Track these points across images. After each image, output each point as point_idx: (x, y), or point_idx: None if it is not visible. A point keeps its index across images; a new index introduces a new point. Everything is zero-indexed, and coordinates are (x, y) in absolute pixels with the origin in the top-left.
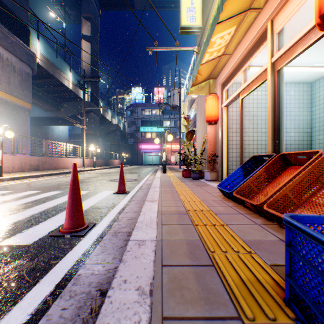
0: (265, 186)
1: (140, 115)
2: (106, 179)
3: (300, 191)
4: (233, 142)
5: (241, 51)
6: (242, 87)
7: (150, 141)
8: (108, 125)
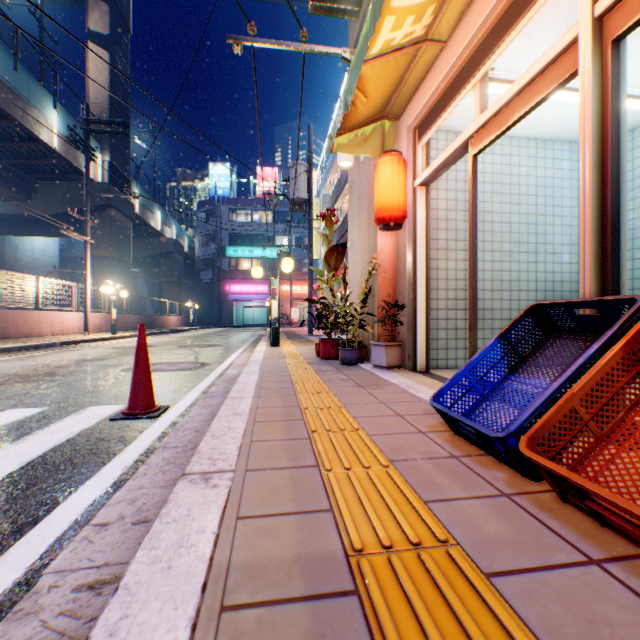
0: (624, 414)
1: (227, 222)
2: (126, 364)
3: None
4: (440, 272)
5: (476, 24)
6: (480, 120)
7: (249, 277)
8: (154, 240)
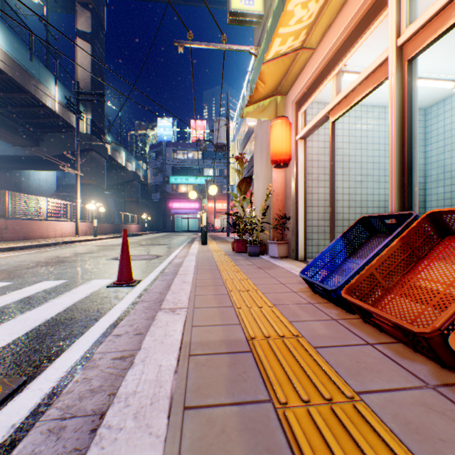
0: (401, 277)
1: (170, 159)
2: (108, 256)
3: None
4: (313, 195)
5: (333, 40)
6: (335, 100)
7: (185, 197)
8: (120, 172)
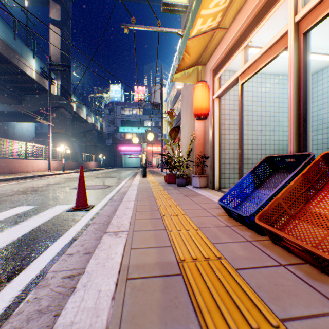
0: (302, 205)
1: (119, 114)
2: (71, 186)
3: None
4: (226, 140)
5: (242, 21)
6: (244, 67)
7: (130, 142)
8: (82, 124)
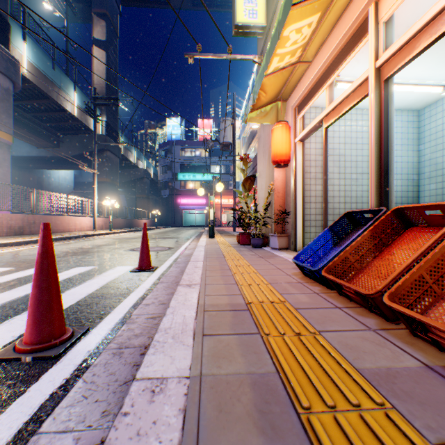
0: (371, 260)
1: (178, 157)
2: (125, 247)
3: (444, 271)
4: (311, 192)
5: (325, 56)
6: (328, 109)
7: (192, 193)
8: (132, 170)
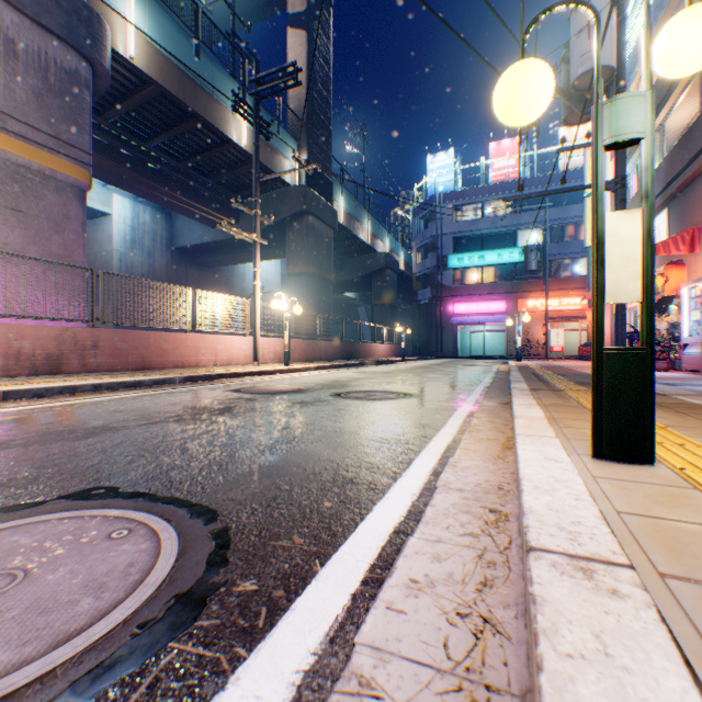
0: None
1: (448, 225)
2: None
3: None
4: None
5: None
6: None
7: (477, 292)
8: (364, 257)
